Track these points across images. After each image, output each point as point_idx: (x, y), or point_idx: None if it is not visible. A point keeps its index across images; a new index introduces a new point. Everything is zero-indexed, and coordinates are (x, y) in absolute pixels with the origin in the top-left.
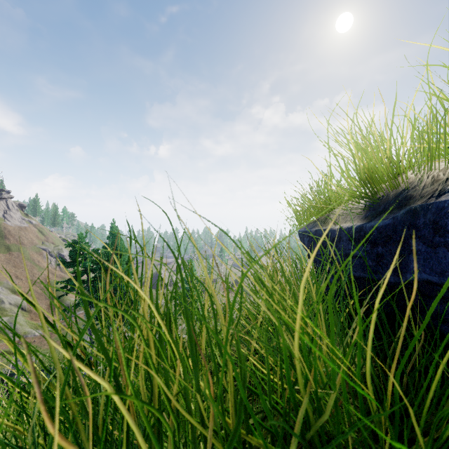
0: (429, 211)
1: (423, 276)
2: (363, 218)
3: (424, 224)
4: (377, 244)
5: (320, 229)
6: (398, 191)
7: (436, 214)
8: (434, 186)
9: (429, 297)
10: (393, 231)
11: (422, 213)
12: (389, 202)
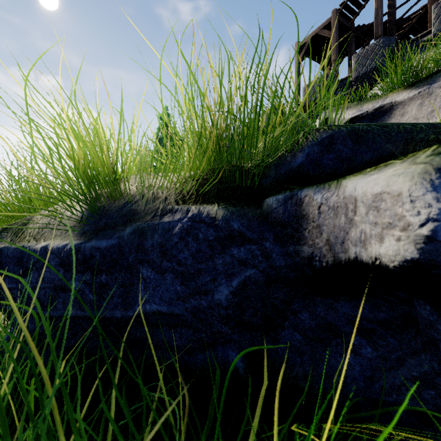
0: (157, 232)
1: (153, 307)
2: (80, 234)
3: (153, 247)
4: (100, 271)
5: (10, 248)
6: (121, 204)
7: (163, 236)
8: (156, 204)
9: (156, 327)
10: (120, 254)
11: (150, 234)
12: (112, 215)
